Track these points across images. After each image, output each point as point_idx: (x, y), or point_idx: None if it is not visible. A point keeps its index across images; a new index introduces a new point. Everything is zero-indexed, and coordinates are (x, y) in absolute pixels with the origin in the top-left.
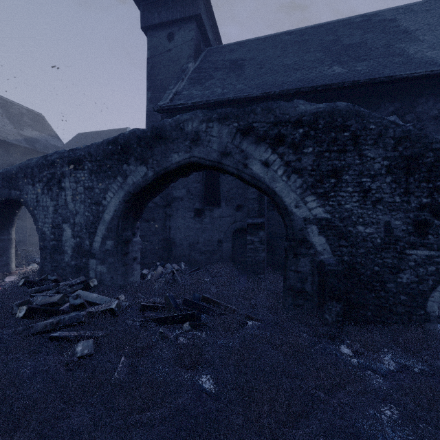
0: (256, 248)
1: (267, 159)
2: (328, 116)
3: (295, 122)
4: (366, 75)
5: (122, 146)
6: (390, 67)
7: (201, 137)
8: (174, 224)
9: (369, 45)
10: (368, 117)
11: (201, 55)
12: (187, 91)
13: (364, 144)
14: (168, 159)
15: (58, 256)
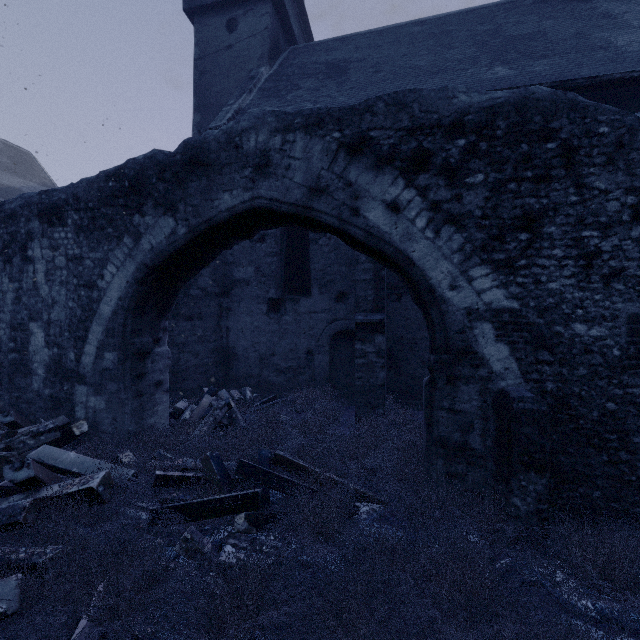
0: (371, 364)
1: (397, 199)
2: (516, 112)
3: (451, 125)
4: (551, 77)
5: (132, 180)
6: (590, 65)
7: (273, 161)
8: (236, 324)
9: (550, 36)
10: (594, 112)
11: (280, 56)
12: (256, 107)
13: (587, 165)
14: (214, 204)
15: (22, 380)
